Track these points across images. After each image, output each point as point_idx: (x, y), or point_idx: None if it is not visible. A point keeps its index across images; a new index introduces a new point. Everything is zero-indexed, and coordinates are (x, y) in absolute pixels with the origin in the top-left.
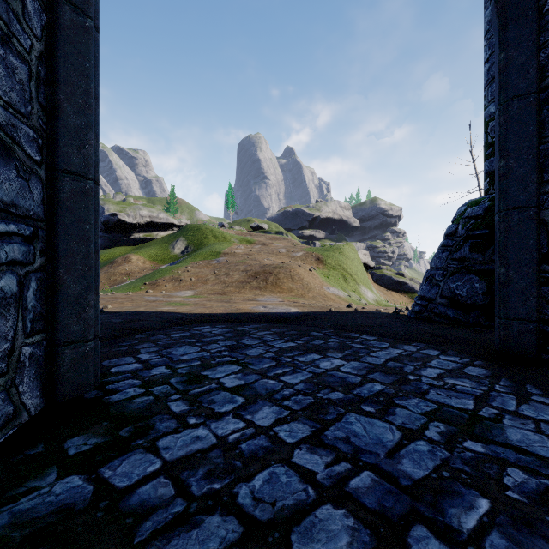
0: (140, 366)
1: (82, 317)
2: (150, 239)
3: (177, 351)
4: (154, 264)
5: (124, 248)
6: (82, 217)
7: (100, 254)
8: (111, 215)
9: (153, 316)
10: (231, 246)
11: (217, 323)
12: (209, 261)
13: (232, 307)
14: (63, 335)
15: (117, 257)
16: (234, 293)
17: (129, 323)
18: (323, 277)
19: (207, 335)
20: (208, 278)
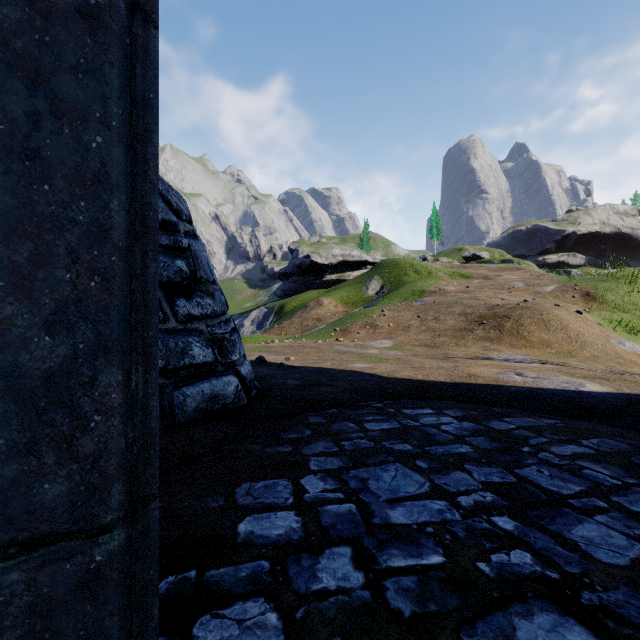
0: (297, 528)
1: (77, 451)
2: (342, 280)
3: (379, 481)
4: (346, 308)
5: (317, 291)
6: (77, 102)
7: (295, 298)
8: (304, 258)
9: (339, 379)
10: (438, 283)
11: (442, 404)
12: (410, 302)
13: (459, 371)
14: (1, 520)
15: (310, 301)
16: (450, 346)
17: (307, 389)
18: (606, 323)
19: (433, 437)
20: (410, 324)
